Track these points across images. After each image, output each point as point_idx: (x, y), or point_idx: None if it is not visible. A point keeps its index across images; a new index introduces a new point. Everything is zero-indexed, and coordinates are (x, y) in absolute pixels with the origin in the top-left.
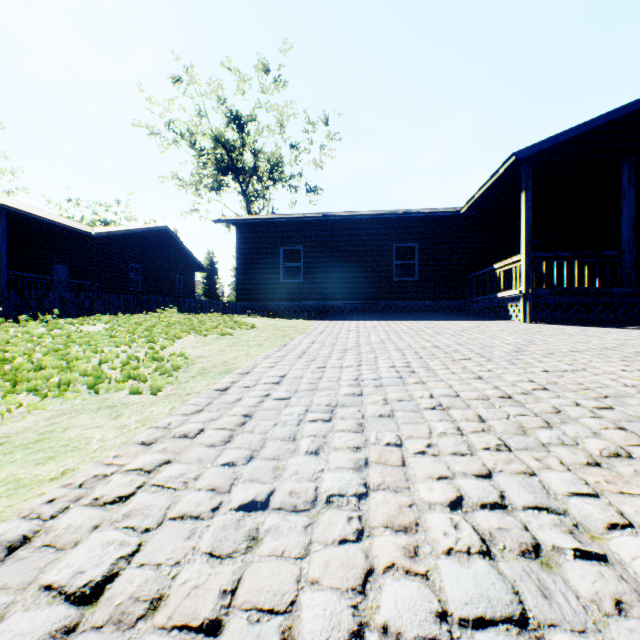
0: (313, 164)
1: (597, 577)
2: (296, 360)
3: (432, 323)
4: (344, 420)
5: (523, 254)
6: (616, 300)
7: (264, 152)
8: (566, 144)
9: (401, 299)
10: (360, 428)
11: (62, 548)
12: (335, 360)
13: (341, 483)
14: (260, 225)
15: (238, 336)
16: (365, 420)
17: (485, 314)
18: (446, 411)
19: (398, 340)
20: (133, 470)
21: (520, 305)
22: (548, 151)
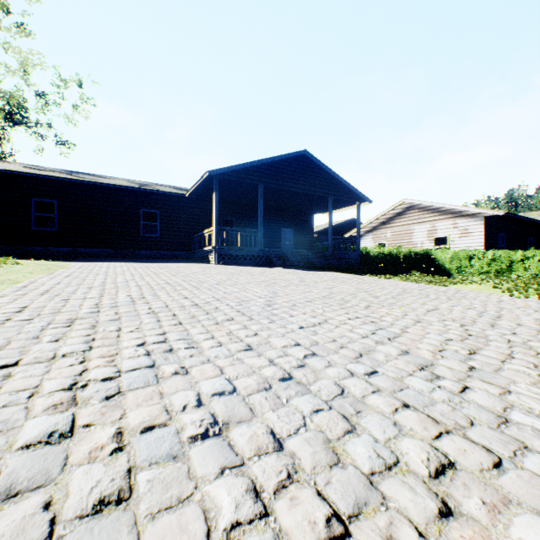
0: (65, 118)
1: (153, 298)
2: (65, 278)
3: (163, 264)
4: (96, 289)
5: (215, 227)
6: (256, 254)
7: (0, 89)
8: (235, 172)
9: (147, 249)
10: (103, 290)
11: (2, 306)
12: (92, 277)
13: (95, 296)
14: (7, 175)
15: (8, 268)
16: (106, 289)
17: (201, 260)
18: (140, 286)
19: (134, 271)
20: (6, 300)
21: (214, 255)
22: (227, 173)
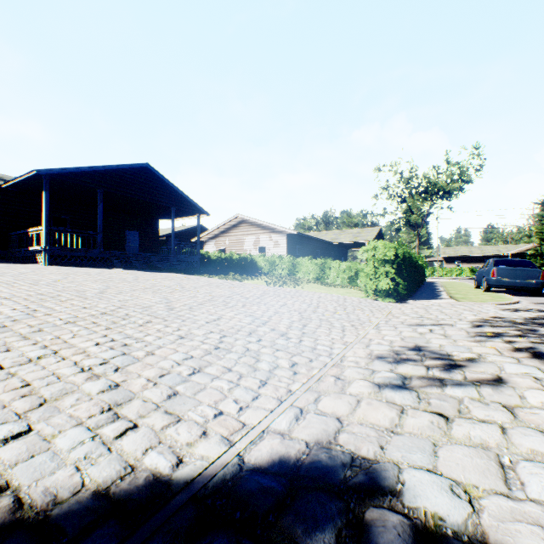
0: None
1: None
2: None
3: None
4: None
5: (45, 227)
6: (96, 255)
7: None
8: (70, 173)
9: None
10: None
11: None
12: None
13: None
14: None
15: None
16: None
17: (24, 261)
18: None
19: None
20: None
21: (43, 255)
22: (60, 174)
